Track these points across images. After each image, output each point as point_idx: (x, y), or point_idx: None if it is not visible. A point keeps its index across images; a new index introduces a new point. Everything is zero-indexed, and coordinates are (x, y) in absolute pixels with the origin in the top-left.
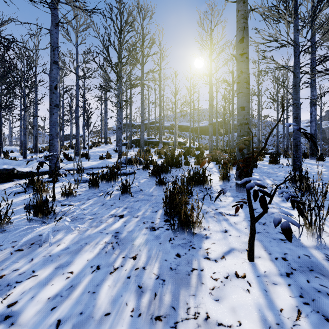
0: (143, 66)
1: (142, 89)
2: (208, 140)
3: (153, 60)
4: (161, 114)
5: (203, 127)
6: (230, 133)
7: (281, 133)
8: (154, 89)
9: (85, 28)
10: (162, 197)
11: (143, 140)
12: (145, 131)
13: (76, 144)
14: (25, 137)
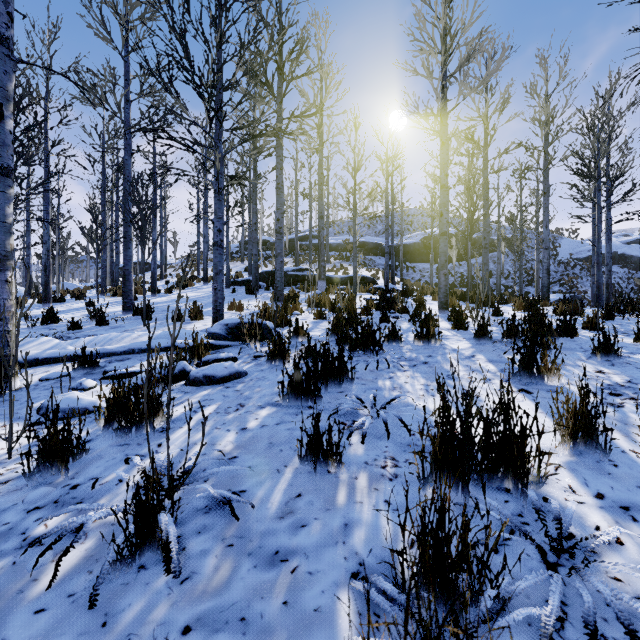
0: (280, 101)
1: (278, 155)
2: (421, 273)
3: (306, 95)
4: (322, 217)
5: (410, 245)
6: (466, 259)
7: (575, 258)
8: (308, 165)
9: (144, 12)
10: (324, 585)
11: (282, 274)
12: (290, 255)
13: (124, 284)
14: None
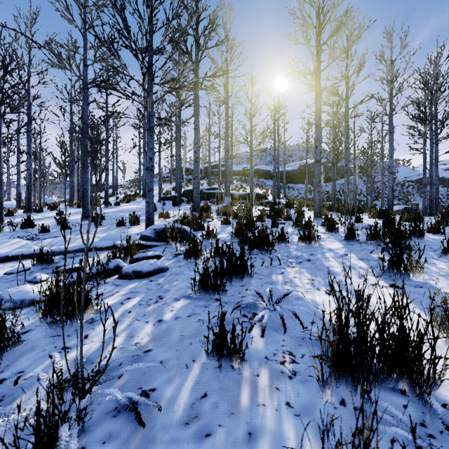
0: (197, 65)
1: (195, 104)
2: (298, 191)
3: (216, 62)
4: (228, 150)
5: (290, 171)
6: (330, 181)
7: (408, 180)
8: (218, 114)
9: None
10: None
11: (198, 191)
12: (205, 179)
13: (83, 199)
14: (1, 187)
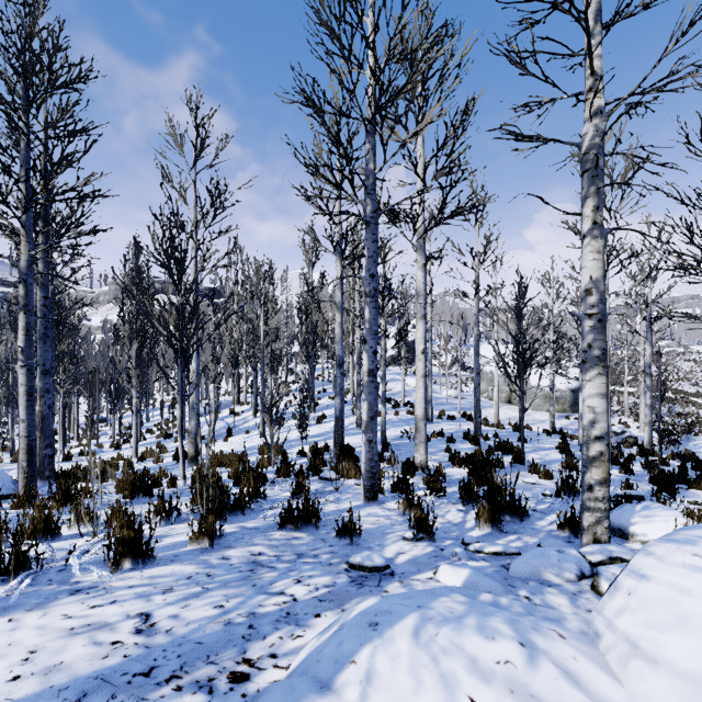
0: None
1: None
2: None
3: None
4: None
5: None
6: None
7: None
8: None
9: None
10: None
11: None
12: None
13: None
14: None
